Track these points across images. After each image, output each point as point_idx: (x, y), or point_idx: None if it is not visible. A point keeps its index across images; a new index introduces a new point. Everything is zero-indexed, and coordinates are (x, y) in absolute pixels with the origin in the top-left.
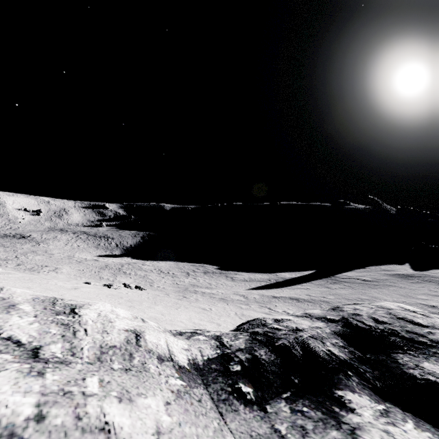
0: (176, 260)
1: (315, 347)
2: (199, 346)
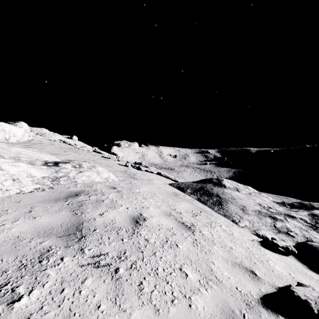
0: (261, 191)
1: (315, 205)
2: (276, 200)
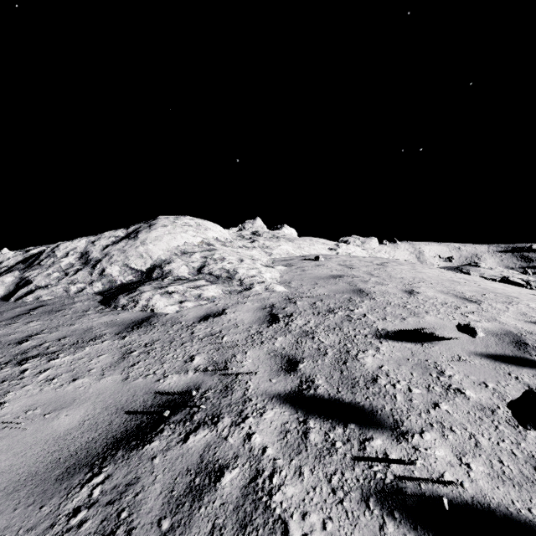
0: None
1: None
2: None
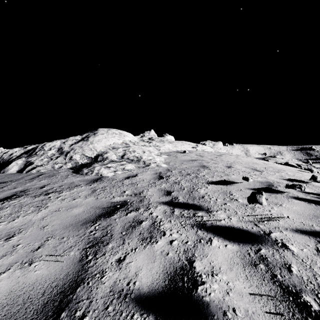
0: None
1: None
2: None
